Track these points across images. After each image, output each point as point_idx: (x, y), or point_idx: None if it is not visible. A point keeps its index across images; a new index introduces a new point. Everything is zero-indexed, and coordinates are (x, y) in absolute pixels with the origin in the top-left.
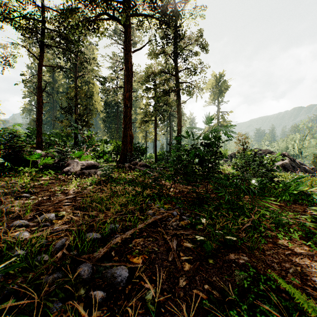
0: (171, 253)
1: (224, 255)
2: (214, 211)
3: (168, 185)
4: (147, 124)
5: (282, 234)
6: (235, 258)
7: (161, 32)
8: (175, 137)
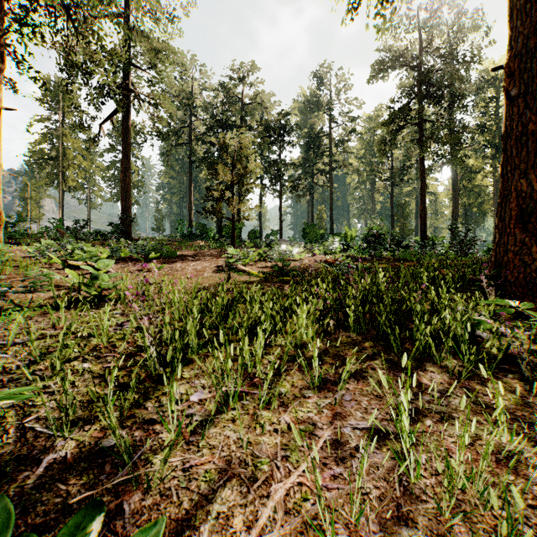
0: None
1: None
2: None
3: None
4: None
5: None
6: None
7: None
8: None
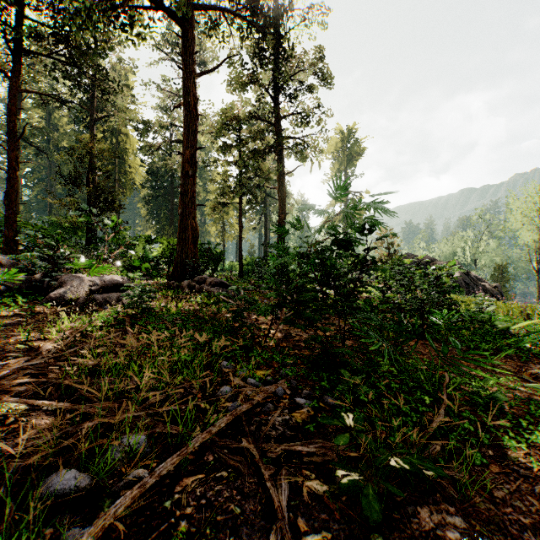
0: (275, 529)
1: (406, 517)
2: (361, 384)
3: (263, 322)
4: (226, 210)
5: (510, 435)
6: (435, 525)
7: (249, 48)
8: (278, 228)
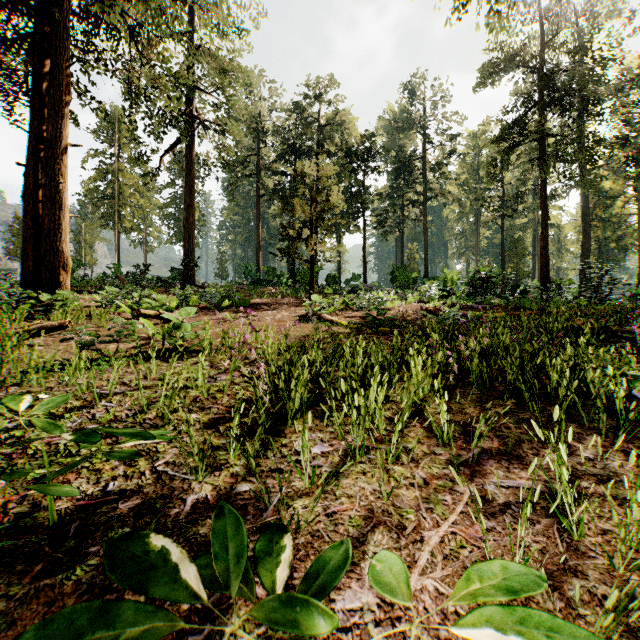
0: None
1: None
2: None
3: None
4: None
5: None
6: None
7: None
8: None
